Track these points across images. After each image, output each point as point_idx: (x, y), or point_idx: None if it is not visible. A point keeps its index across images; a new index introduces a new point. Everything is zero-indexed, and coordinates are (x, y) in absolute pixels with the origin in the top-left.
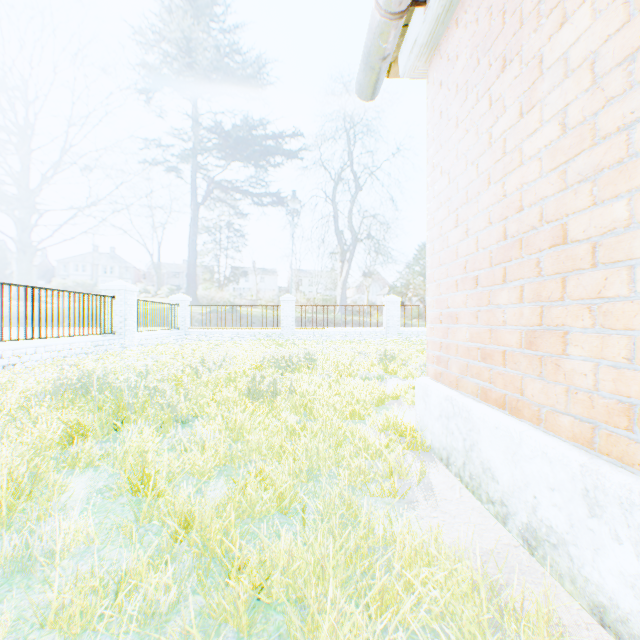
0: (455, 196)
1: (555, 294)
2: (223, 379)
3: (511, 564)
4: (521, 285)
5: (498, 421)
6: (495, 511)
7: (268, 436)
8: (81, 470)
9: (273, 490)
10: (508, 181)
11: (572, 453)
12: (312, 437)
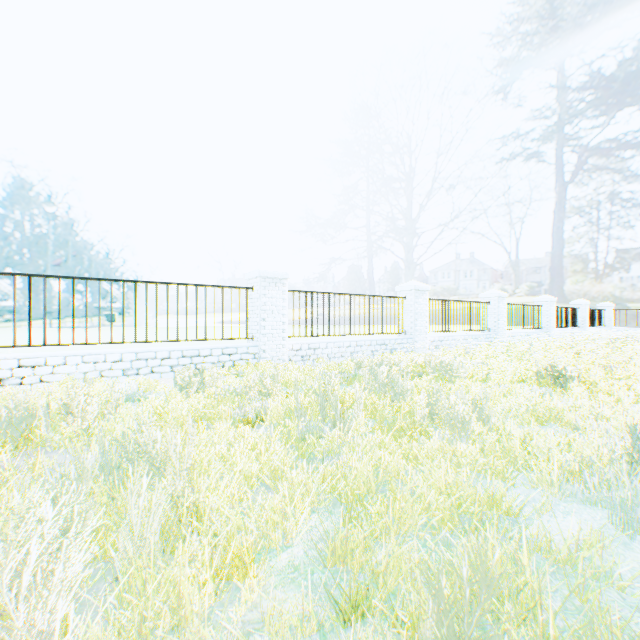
0: None
1: None
2: None
3: None
4: None
5: None
6: None
7: None
8: None
9: None
10: None
11: None
12: None
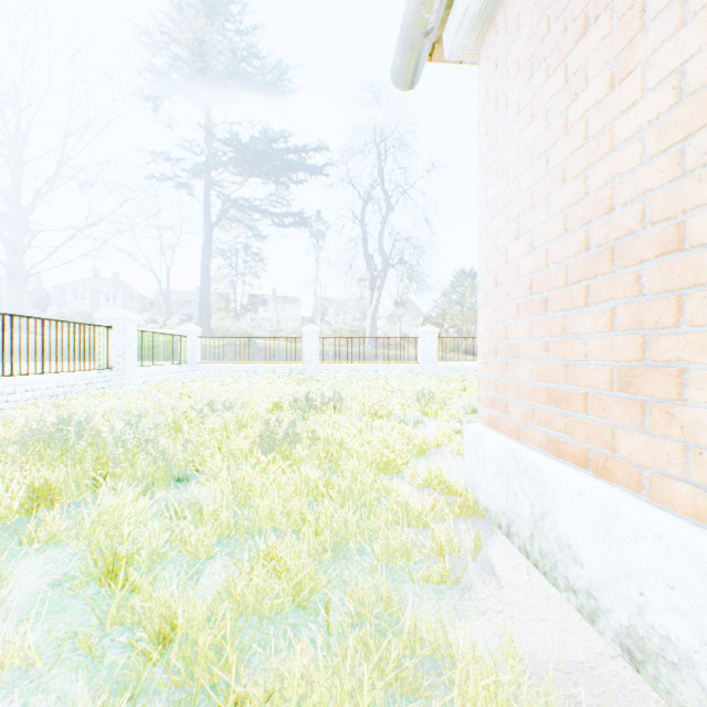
0: (516, 200)
1: (666, 318)
2: (233, 424)
3: (611, 687)
4: (612, 308)
5: (582, 486)
6: (578, 603)
7: (283, 500)
8: (40, 547)
9: (287, 578)
10: (593, 173)
11: (702, 539)
12: (339, 498)
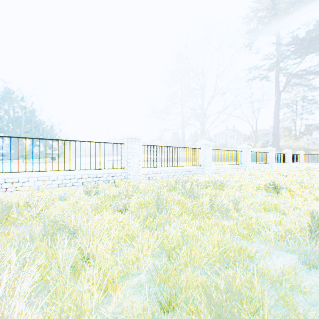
0: None
1: None
2: None
3: None
4: None
5: None
6: None
7: None
8: None
9: None
10: None
11: None
12: None
